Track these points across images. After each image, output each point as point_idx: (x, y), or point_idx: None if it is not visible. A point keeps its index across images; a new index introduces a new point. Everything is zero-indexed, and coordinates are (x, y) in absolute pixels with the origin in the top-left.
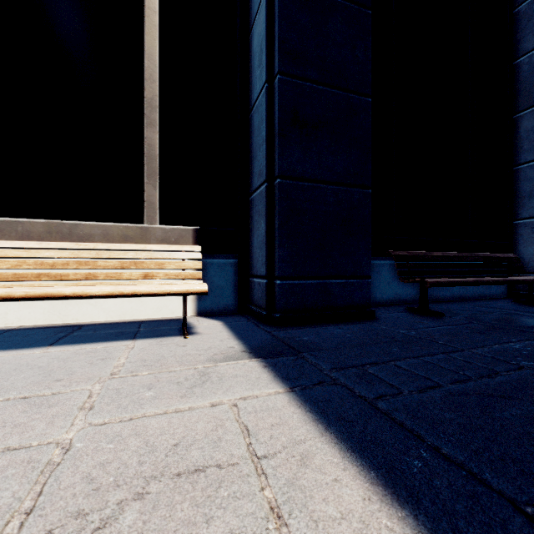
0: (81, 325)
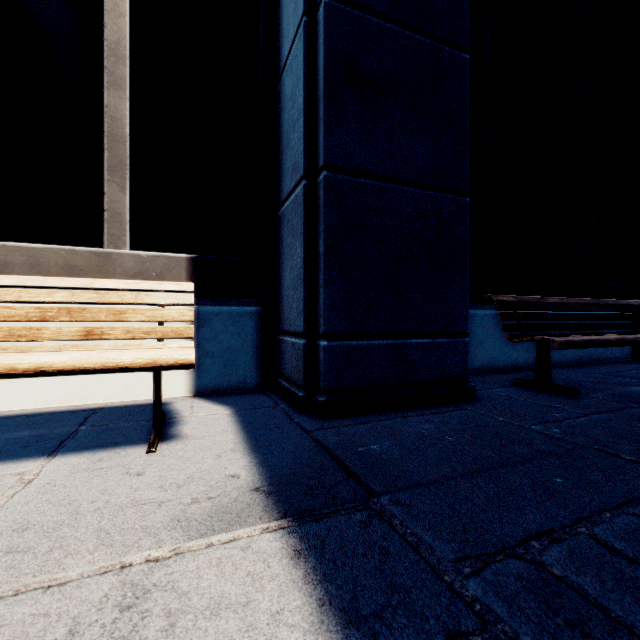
0: None
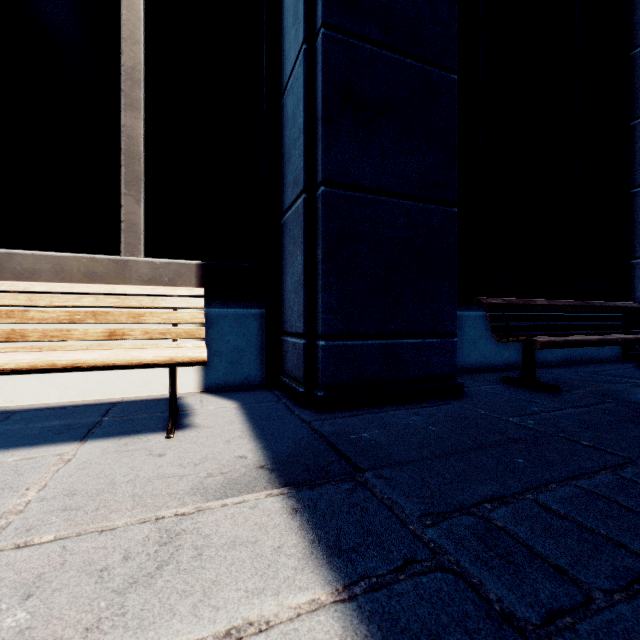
0: (13, 412)
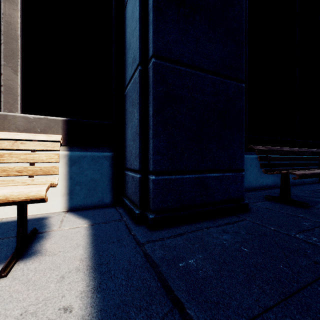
0: None
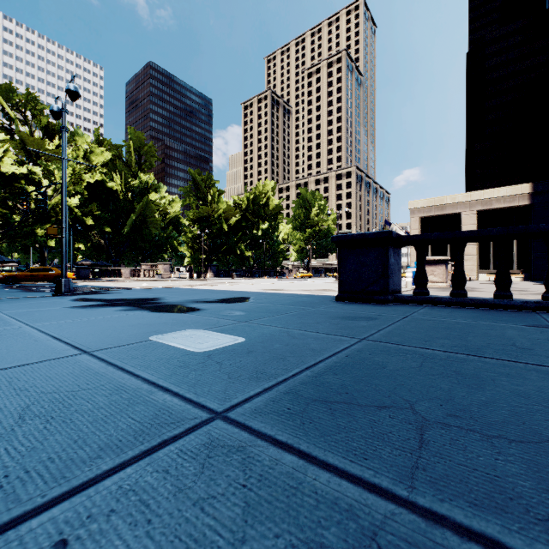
0: None
